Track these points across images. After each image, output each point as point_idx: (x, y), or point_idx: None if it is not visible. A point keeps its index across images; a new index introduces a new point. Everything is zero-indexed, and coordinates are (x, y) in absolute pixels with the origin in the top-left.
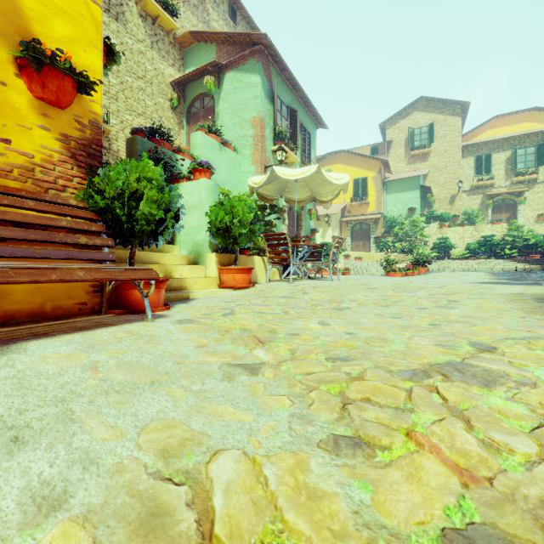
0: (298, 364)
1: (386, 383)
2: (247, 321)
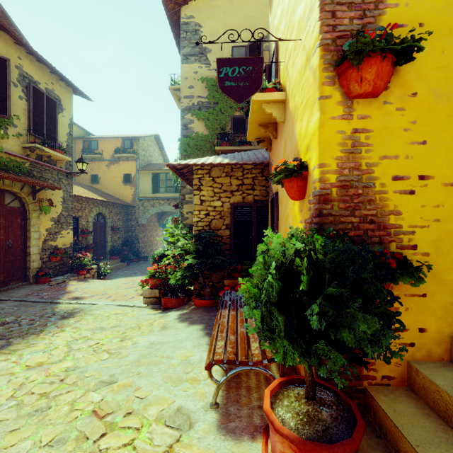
0: (73, 395)
1: (34, 393)
2: (112, 449)
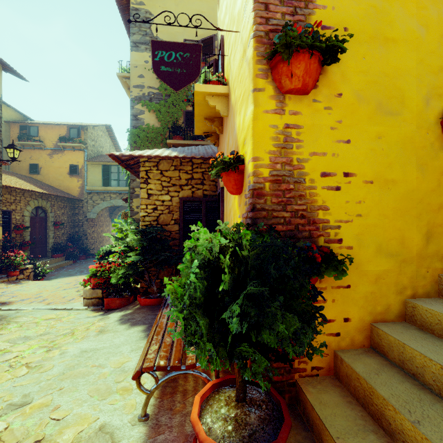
0: None
1: None
2: None
